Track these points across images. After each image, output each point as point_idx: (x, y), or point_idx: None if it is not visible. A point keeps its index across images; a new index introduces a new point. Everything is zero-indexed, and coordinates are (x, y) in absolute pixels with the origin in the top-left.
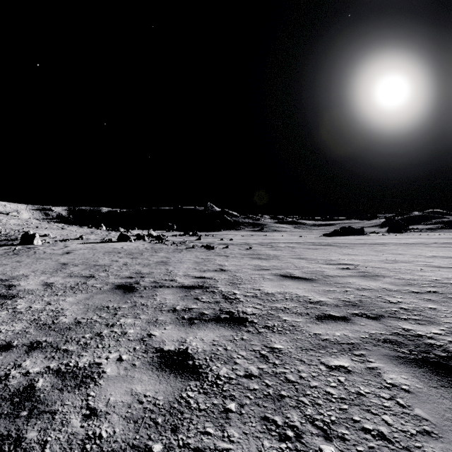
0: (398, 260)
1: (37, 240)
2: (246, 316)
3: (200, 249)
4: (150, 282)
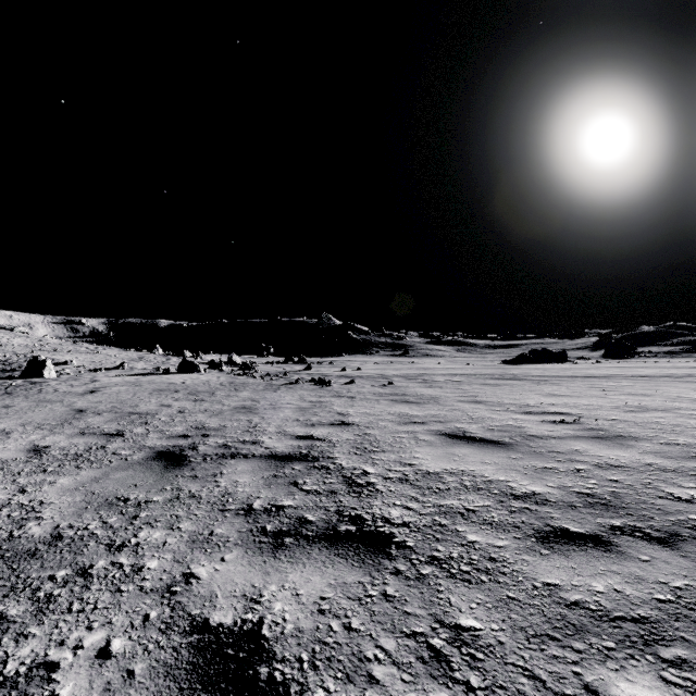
0: (647, 407)
1: (48, 370)
2: (391, 530)
3: (309, 386)
4: (216, 445)
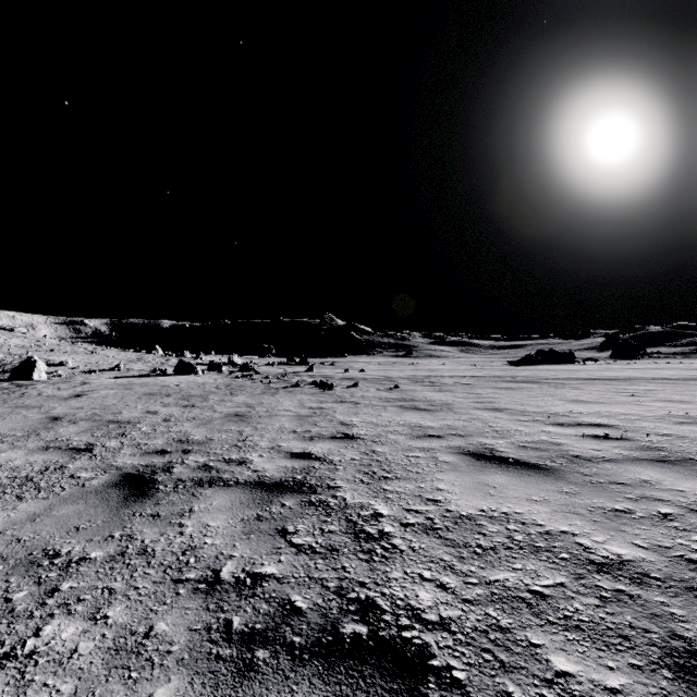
0: None
1: (38, 372)
2: (423, 638)
3: (310, 389)
4: (194, 466)
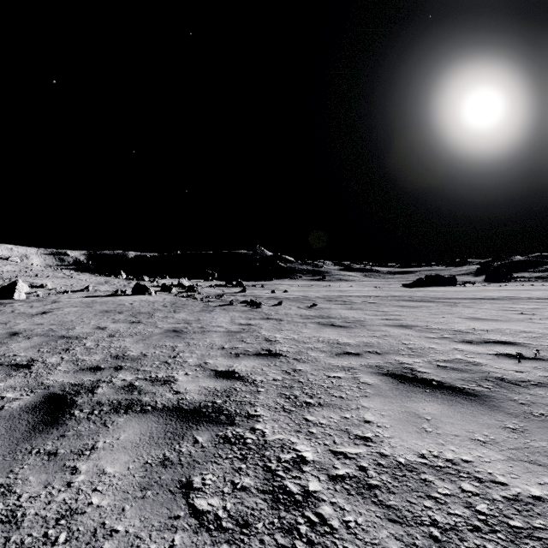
0: None
1: (18, 293)
2: None
3: (241, 307)
4: (119, 386)
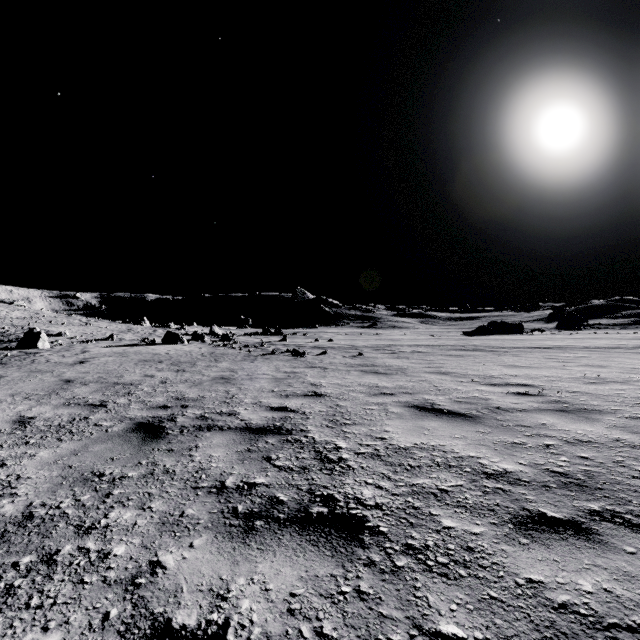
0: (605, 379)
1: (42, 342)
2: (363, 513)
3: (284, 356)
4: (193, 417)
